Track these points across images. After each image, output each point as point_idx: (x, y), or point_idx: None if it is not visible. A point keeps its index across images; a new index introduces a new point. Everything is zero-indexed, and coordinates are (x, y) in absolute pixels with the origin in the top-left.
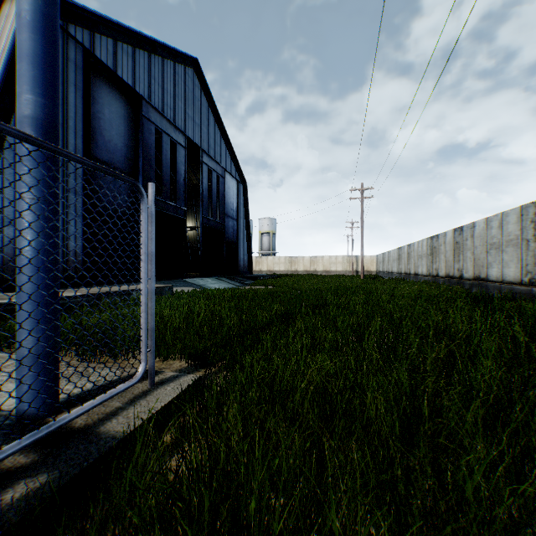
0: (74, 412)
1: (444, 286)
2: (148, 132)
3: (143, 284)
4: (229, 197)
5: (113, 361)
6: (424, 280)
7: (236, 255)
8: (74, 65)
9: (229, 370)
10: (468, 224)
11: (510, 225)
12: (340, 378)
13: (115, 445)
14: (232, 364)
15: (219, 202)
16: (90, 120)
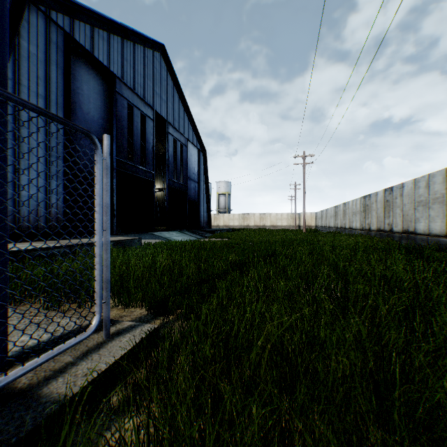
0: (13, 374)
1: (377, 238)
2: (121, 106)
3: (97, 235)
4: (191, 163)
5: (78, 308)
6: (358, 234)
7: (197, 212)
8: (56, 47)
9: (185, 319)
10: (397, 185)
11: (436, 185)
12: (298, 333)
13: (55, 411)
14: (189, 313)
15: (183, 167)
16: (70, 94)
